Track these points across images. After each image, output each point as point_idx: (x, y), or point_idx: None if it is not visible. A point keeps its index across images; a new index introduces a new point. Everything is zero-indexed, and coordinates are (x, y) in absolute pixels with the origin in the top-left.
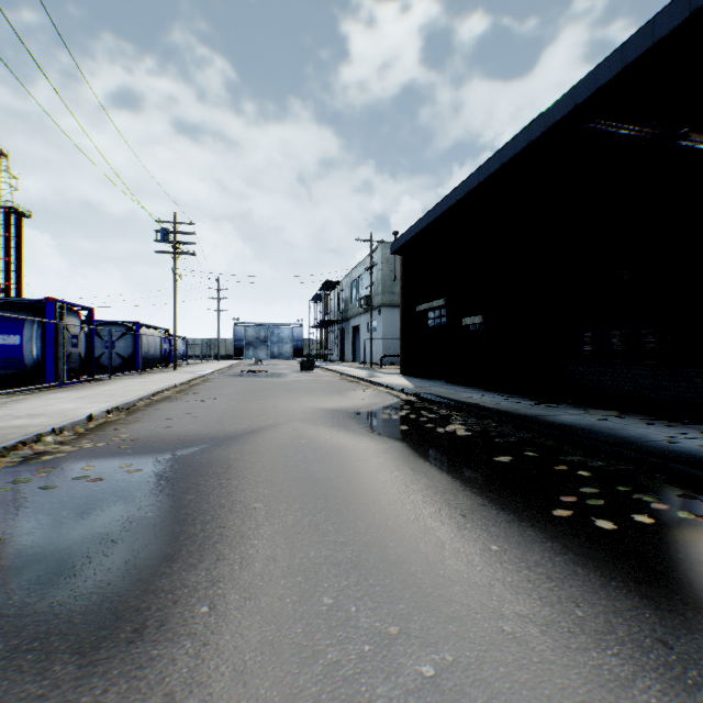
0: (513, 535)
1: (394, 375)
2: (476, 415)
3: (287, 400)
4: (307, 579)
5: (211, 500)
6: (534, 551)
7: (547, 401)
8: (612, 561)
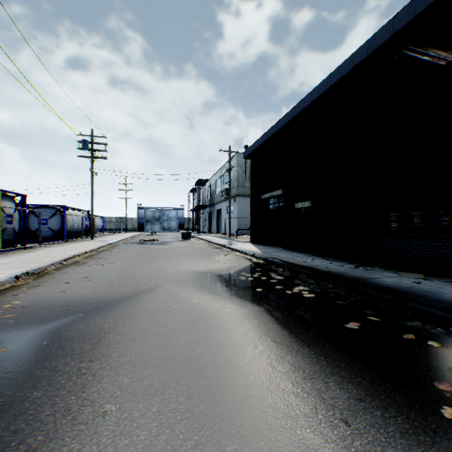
0: None
1: (246, 243)
2: (313, 277)
3: (168, 263)
4: None
5: (58, 399)
6: None
7: (363, 264)
8: None
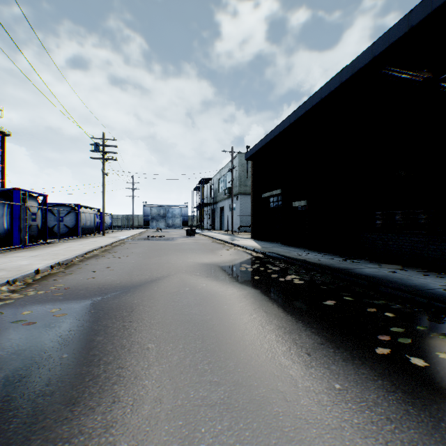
0: (350, 373)
1: (247, 239)
2: (305, 268)
3: (176, 257)
4: (187, 423)
5: (115, 341)
6: (370, 390)
7: (351, 258)
8: (434, 399)
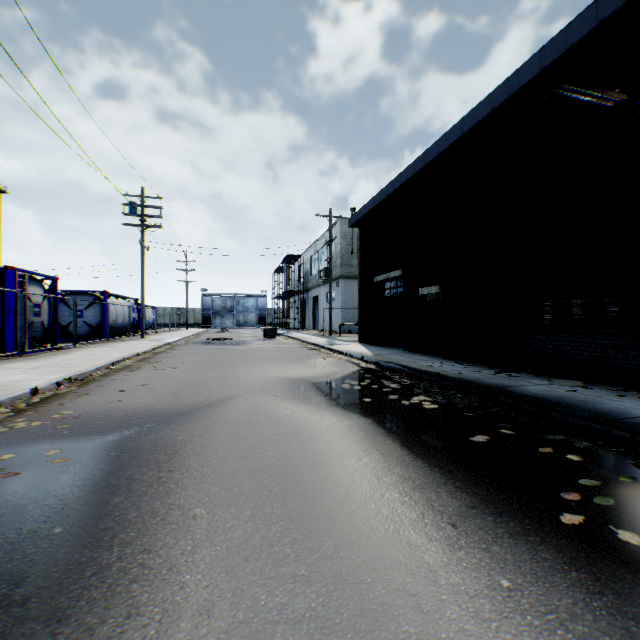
0: (523, 558)
1: (353, 342)
2: (439, 385)
3: (248, 369)
4: None
5: (142, 504)
6: (559, 589)
7: (507, 370)
8: None
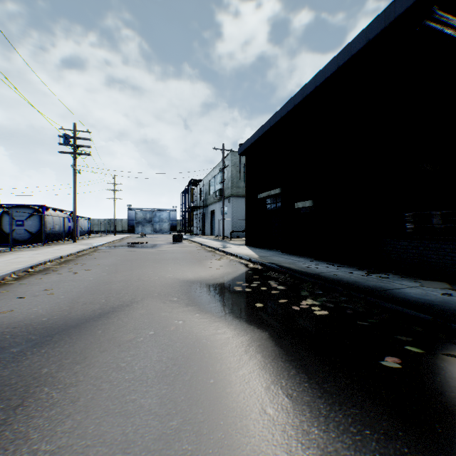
0: None
1: (241, 245)
2: (321, 287)
3: (153, 270)
4: None
5: None
6: None
7: (374, 271)
8: None
